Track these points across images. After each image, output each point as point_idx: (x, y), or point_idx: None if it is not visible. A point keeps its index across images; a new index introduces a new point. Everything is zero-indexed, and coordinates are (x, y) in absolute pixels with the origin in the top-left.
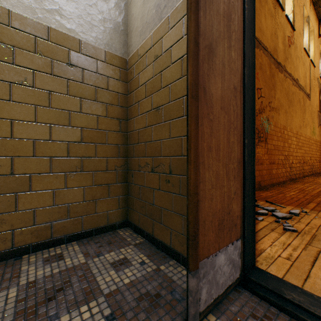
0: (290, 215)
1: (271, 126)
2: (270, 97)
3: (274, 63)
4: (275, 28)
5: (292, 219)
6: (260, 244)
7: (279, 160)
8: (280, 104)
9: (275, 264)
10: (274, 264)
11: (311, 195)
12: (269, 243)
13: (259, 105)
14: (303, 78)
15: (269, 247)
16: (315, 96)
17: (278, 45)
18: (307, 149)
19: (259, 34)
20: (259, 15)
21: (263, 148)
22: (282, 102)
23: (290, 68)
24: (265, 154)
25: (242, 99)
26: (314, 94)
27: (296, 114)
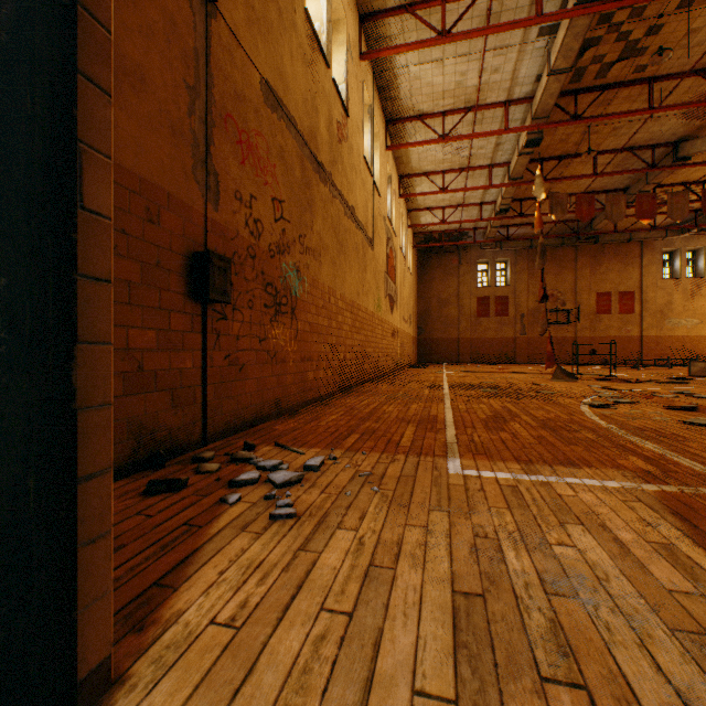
0: (299, 474)
1: (306, 285)
2: (304, 226)
3: (311, 161)
4: (314, 92)
5: (304, 482)
6: (183, 592)
7: (321, 354)
8: (324, 245)
9: (182, 666)
10: (179, 667)
11: (359, 418)
12: (211, 580)
13: (278, 236)
14: (363, 209)
15: (202, 596)
16: (382, 245)
17: (319, 128)
18: (369, 334)
19: (279, 85)
20: (279, 44)
21: (287, 327)
22: (327, 242)
23: (341, 183)
24: (293, 341)
25: None
26: (380, 242)
27: (352, 269)
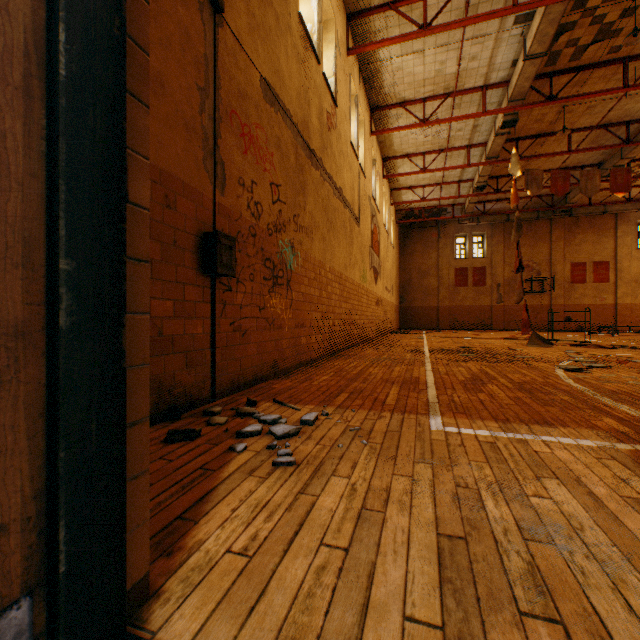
0: (297, 428)
1: (299, 259)
2: (297, 206)
3: (304, 148)
4: (306, 87)
5: (301, 434)
6: (203, 525)
7: (312, 321)
8: (315, 223)
9: (205, 585)
10: (203, 586)
11: (348, 379)
12: (225, 515)
13: (275, 216)
14: (350, 190)
15: (219, 529)
16: (367, 222)
17: (311, 118)
18: (355, 303)
19: (276, 82)
20: (276, 46)
21: (283, 298)
22: (317, 220)
23: (330, 167)
24: (288, 310)
25: (45, 122)
26: (365, 219)
27: (340, 244)
